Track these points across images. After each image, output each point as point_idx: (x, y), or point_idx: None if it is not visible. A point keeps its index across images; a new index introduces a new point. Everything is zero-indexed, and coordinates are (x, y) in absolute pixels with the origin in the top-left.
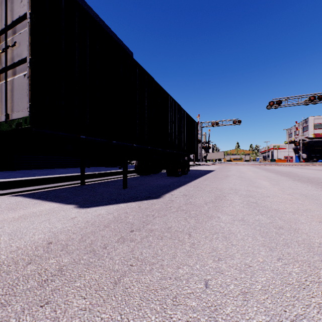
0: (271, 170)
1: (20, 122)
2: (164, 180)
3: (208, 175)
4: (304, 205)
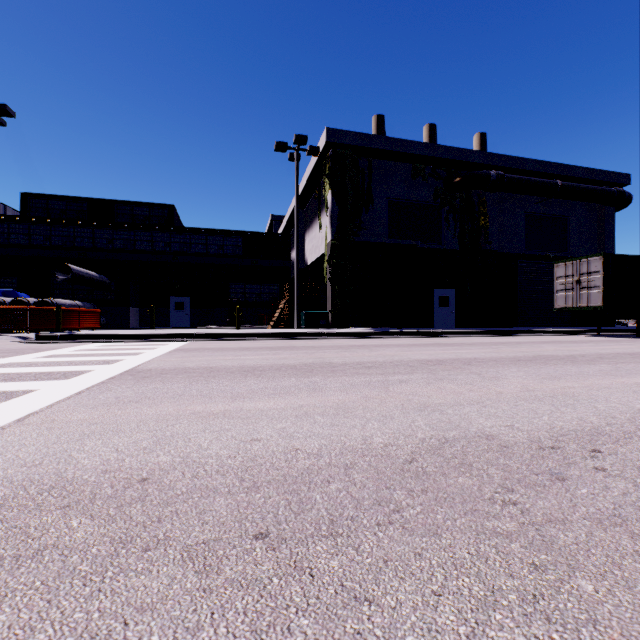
0: None
1: (595, 307)
2: None
3: None
4: None
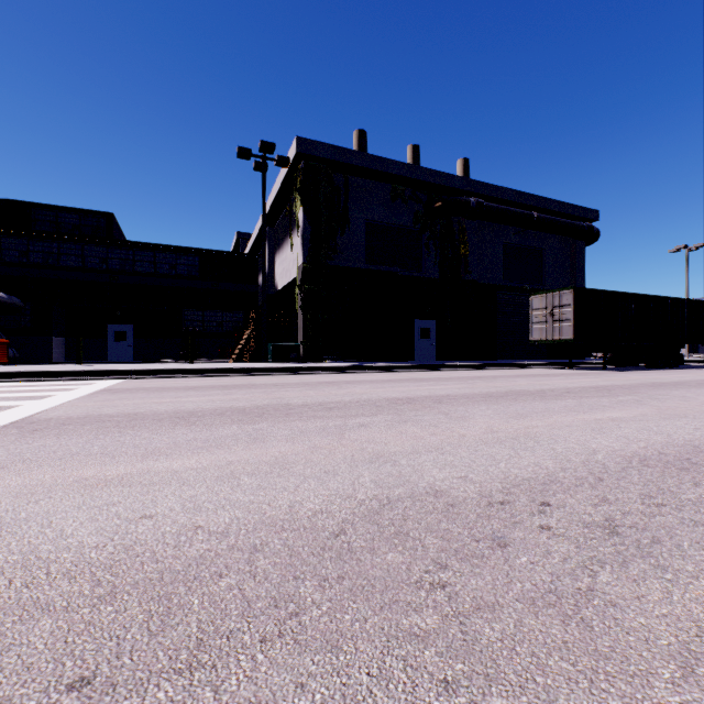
0: None
1: (567, 340)
2: (638, 369)
3: None
4: None
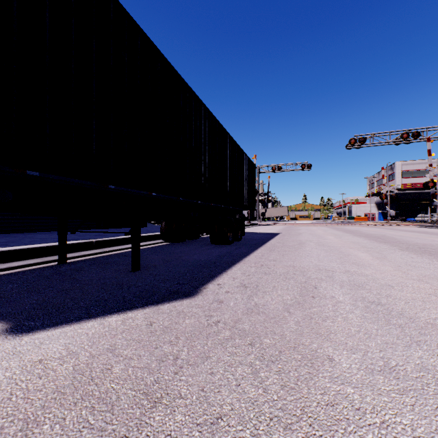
0: (357, 233)
1: None
2: (206, 251)
3: (273, 241)
4: None
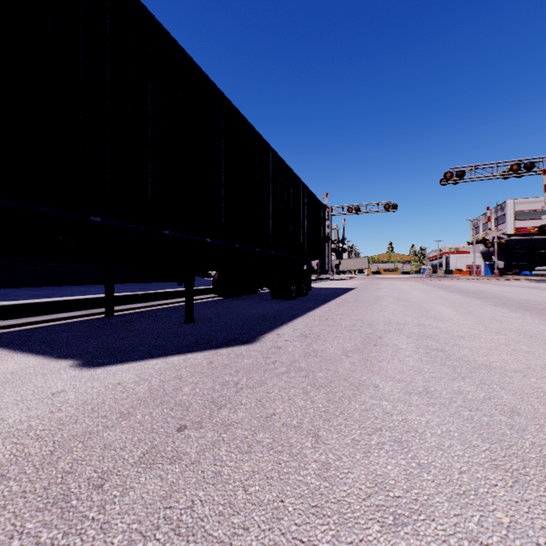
0: (450, 288)
1: None
2: (266, 306)
3: (344, 297)
4: (536, 355)
